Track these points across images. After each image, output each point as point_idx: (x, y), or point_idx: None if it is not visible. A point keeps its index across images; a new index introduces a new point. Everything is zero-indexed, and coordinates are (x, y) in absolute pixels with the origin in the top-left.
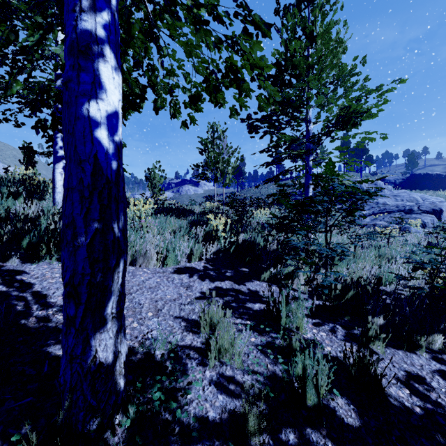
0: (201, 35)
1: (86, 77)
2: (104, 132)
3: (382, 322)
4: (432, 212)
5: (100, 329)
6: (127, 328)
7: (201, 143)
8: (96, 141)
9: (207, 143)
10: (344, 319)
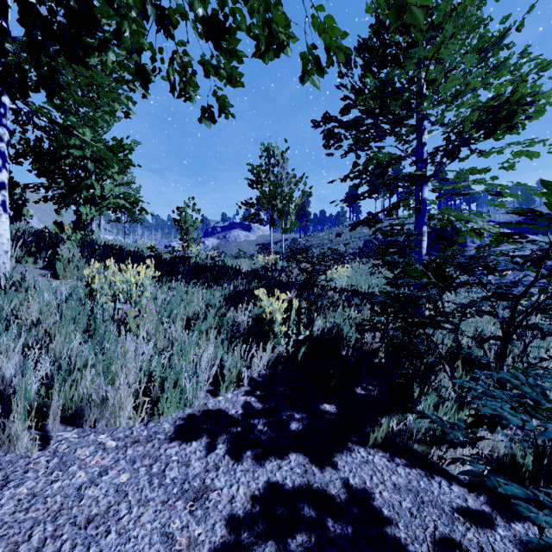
0: None
1: None
2: None
3: None
4: None
5: None
6: None
7: (252, 172)
8: None
9: (260, 172)
10: None
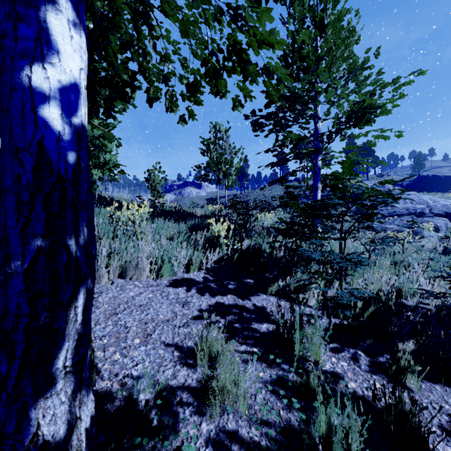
0: (197, 5)
1: (26, 29)
2: (54, 110)
3: (412, 347)
4: (445, 216)
5: (45, 393)
6: (107, 362)
7: (203, 143)
8: (41, 122)
9: (209, 144)
10: (366, 342)
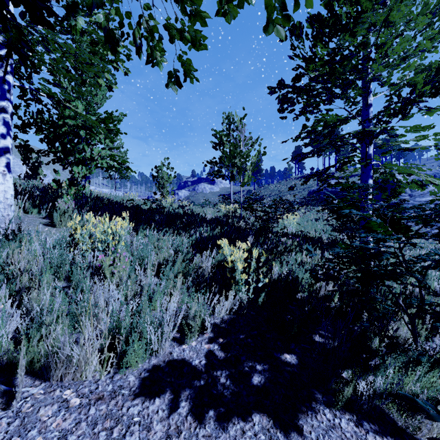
0: None
1: None
2: None
3: None
4: None
5: None
6: None
7: (215, 136)
8: None
9: (222, 136)
10: None
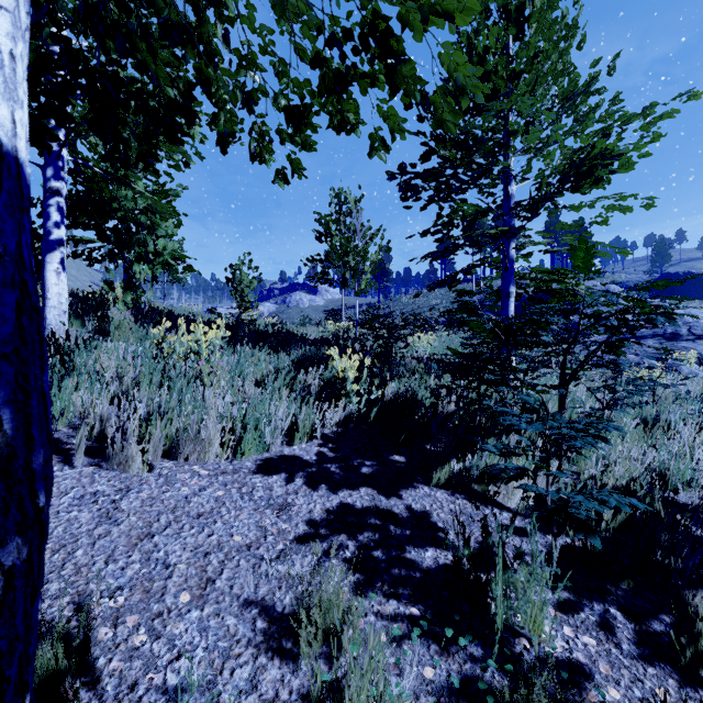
0: None
1: None
2: None
3: None
4: None
5: None
6: (117, 653)
7: (320, 222)
8: None
9: (329, 223)
10: (621, 587)
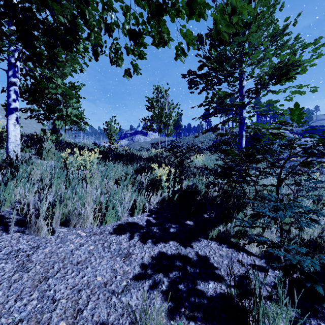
0: None
1: None
2: None
3: None
4: None
5: None
6: None
7: (148, 101)
8: None
9: (153, 102)
10: (323, 306)
